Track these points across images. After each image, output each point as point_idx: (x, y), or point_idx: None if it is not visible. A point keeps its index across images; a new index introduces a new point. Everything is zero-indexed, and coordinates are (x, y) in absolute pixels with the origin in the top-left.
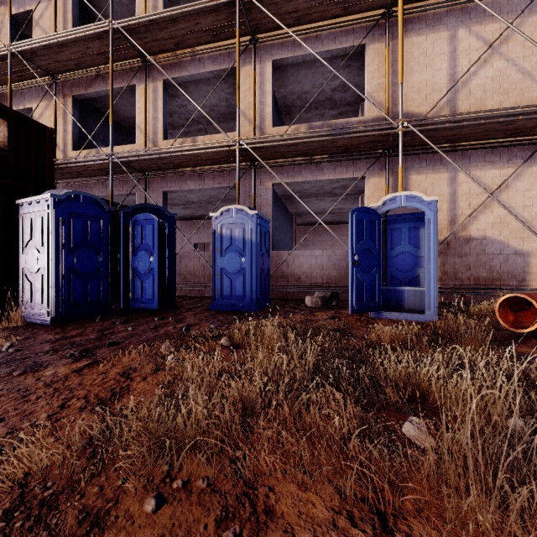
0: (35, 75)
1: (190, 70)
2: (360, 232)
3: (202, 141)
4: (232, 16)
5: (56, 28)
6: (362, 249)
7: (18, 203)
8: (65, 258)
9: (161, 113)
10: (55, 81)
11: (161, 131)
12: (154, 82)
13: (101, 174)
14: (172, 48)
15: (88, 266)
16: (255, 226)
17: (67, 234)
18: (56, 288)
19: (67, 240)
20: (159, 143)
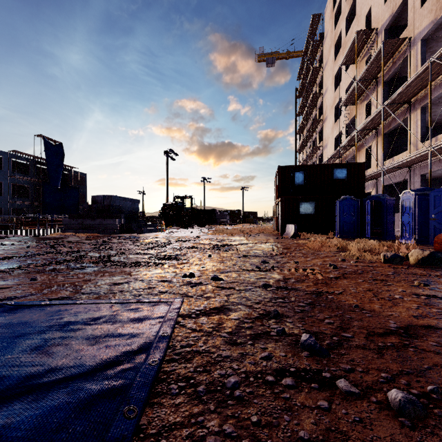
0: (369, 132)
1: (433, 95)
2: (437, 202)
3: (440, 138)
4: (439, 63)
5: (377, 104)
6: (438, 211)
7: (335, 202)
8: (341, 218)
9: (419, 128)
10: (376, 130)
11: (419, 139)
12: (416, 111)
13: (390, 172)
14: (419, 91)
15: (349, 220)
16: (413, 200)
17: (342, 211)
18: (339, 227)
19: (342, 213)
20: (418, 146)
